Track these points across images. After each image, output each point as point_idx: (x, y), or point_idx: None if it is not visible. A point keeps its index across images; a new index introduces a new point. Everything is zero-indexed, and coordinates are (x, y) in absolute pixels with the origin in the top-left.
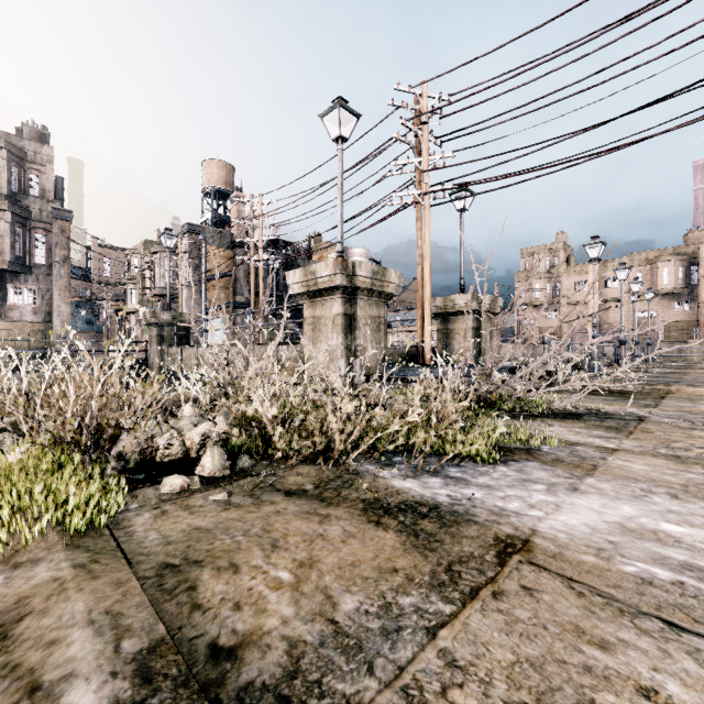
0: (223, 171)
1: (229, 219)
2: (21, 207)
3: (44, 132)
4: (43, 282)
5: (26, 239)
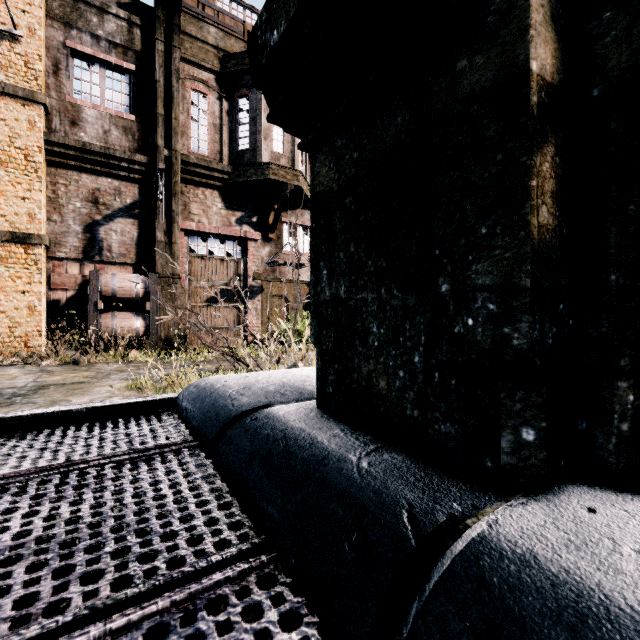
0: None
1: None
2: None
3: None
4: None
5: None
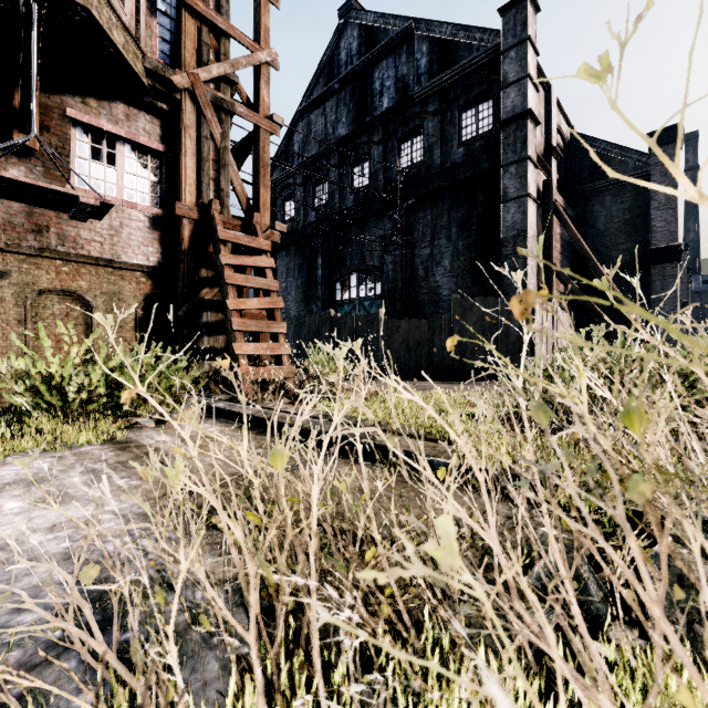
0: None
1: None
2: None
3: None
4: None
5: None
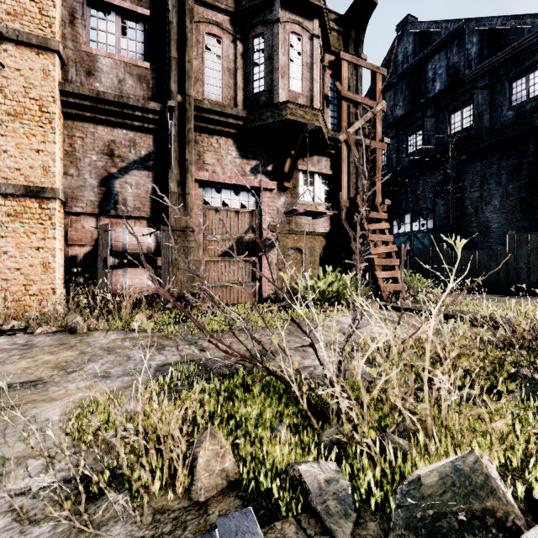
0: None
1: None
2: None
3: None
4: None
5: None
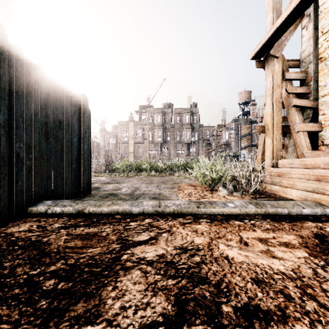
0: (246, 94)
1: (249, 112)
2: (193, 126)
3: (196, 104)
4: (196, 145)
5: (193, 134)
